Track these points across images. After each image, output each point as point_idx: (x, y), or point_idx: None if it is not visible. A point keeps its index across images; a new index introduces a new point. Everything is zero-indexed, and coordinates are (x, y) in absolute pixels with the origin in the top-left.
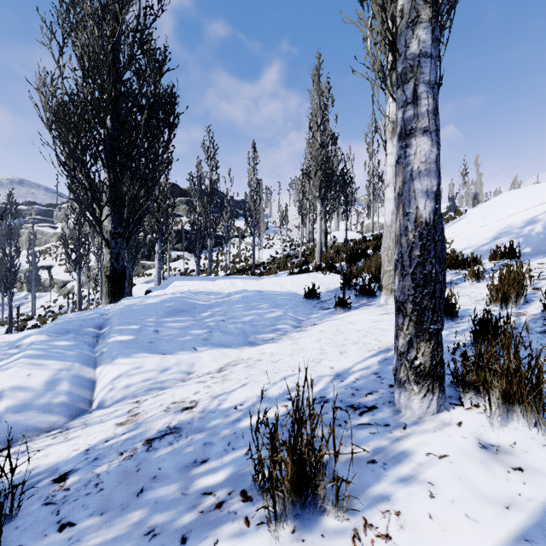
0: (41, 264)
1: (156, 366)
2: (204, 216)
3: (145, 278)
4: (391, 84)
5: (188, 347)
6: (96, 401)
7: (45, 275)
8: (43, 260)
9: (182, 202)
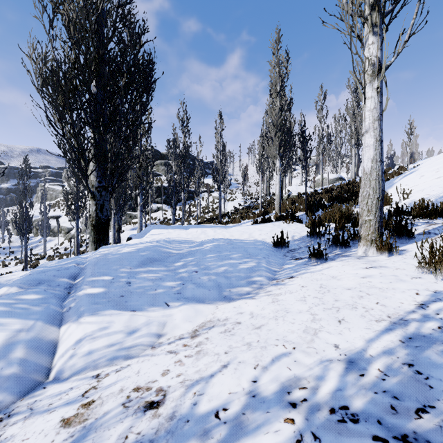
0: (51, 215)
1: (124, 326)
2: (179, 174)
3: (131, 226)
4: (371, 23)
5: (159, 302)
6: (54, 370)
7: (55, 223)
8: (53, 211)
9: (162, 164)
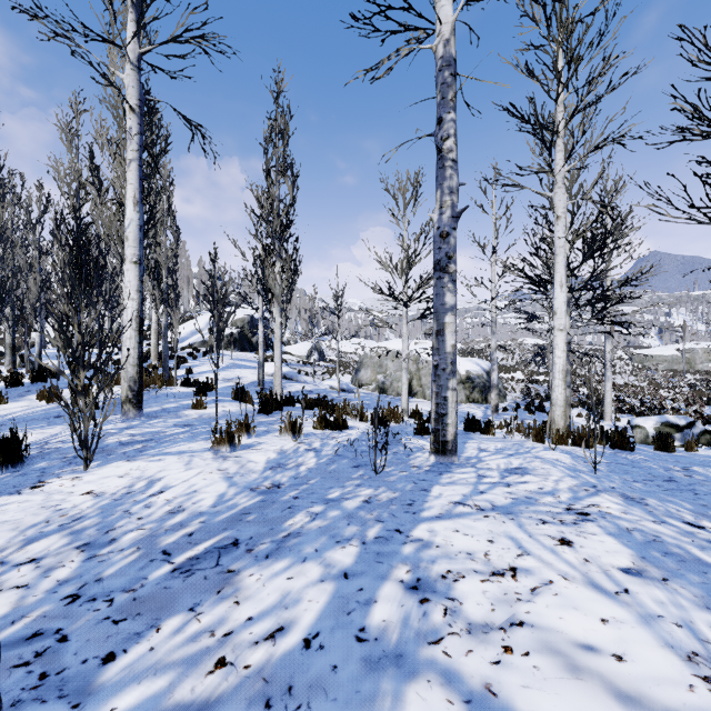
0: None
1: None
2: None
3: None
4: None
5: None
6: None
7: None
8: None
9: None
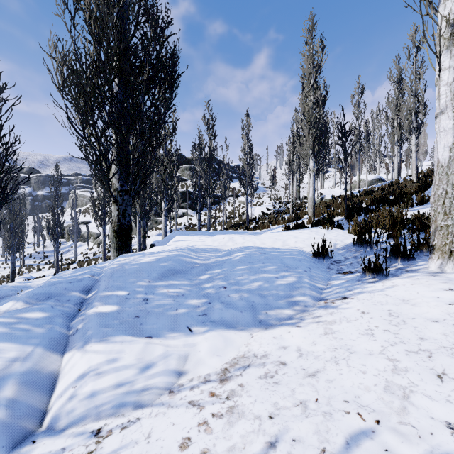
0: (82, 220)
1: (136, 359)
2: (204, 177)
3: (157, 231)
4: None
5: (180, 326)
6: (49, 415)
7: (85, 228)
8: (83, 217)
9: (187, 169)
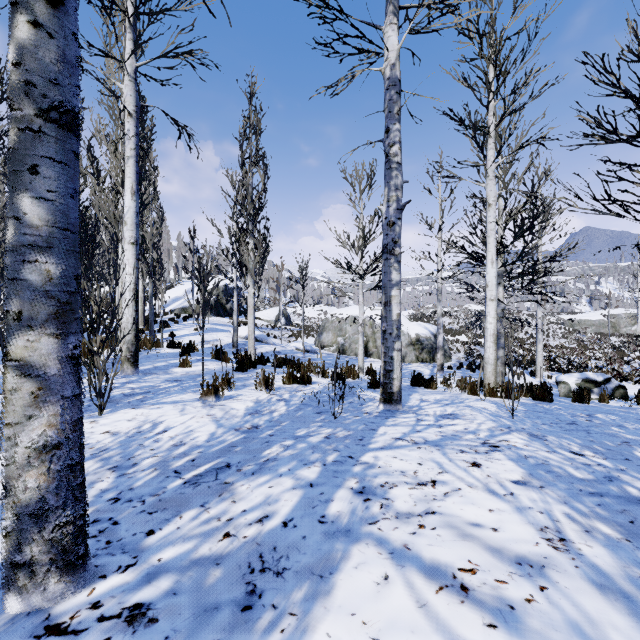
0: None
1: None
2: None
3: None
4: None
5: None
6: None
7: None
8: None
9: None
